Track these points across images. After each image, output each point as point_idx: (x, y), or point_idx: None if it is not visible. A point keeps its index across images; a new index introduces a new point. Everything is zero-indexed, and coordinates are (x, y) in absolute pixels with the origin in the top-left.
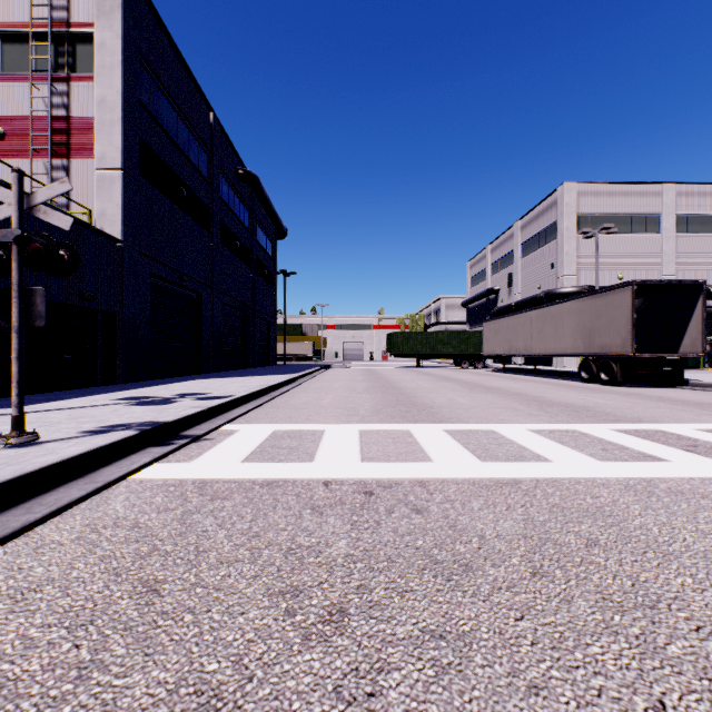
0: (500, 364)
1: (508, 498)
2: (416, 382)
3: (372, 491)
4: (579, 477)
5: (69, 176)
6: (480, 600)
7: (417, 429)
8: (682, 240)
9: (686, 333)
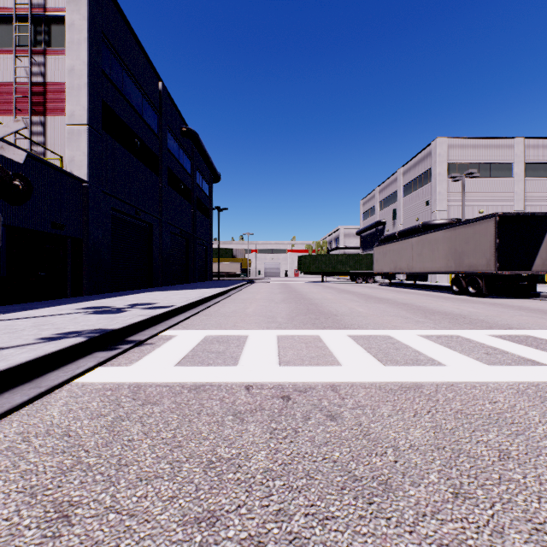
0: (386, 279)
1: (414, 404)
2: (322, 294)
3: (289, 395)
4: (473, 381)
5: (45, 130)
6: (405, 531)
7: (326, 335)
8: (530, 183)
9: (538, 255)
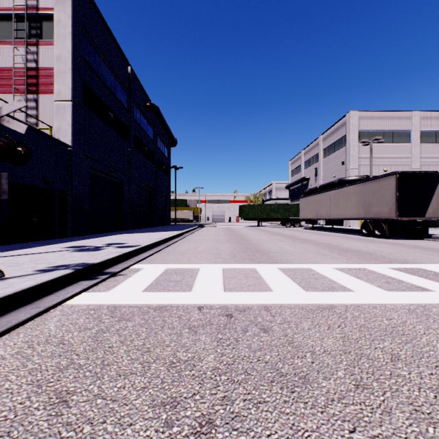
0: (309, 224)
1: (328, 320)
2: (258, 236)
3: (231, 314)
4: (374, 303)
5: (38, 105)
6: (318, 411)
7: (261, 268)
8: (424, 147)
9: (430, 205)
